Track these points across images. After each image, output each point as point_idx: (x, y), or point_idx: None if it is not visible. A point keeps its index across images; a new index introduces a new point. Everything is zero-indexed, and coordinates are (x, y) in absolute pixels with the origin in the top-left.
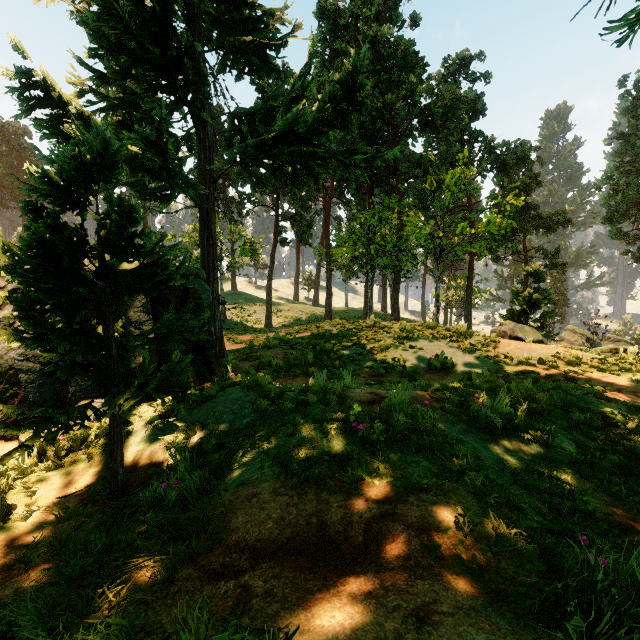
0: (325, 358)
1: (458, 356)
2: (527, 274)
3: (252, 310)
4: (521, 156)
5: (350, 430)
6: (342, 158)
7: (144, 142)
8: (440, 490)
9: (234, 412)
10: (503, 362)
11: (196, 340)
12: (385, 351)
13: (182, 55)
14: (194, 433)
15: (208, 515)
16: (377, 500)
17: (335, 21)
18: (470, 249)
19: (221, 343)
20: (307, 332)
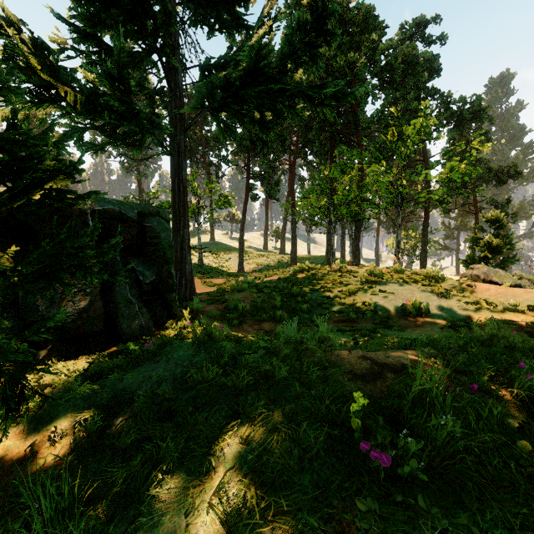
0: (293, 302)
1: (433, 301)
2: (487, 221)
3: (227, 257)
4: (477, 110)
5: (353, 450)
6: (311, 93)
7: (107, 79)
8: None
9: (175, 379)
10: (486, 308)
11: (153, 283)
12: (354, 295)
13: None
14: (119, 409)
15: None
16: None
17: None
18: (432, 196)
19: (191, 286)
20: (274, 276)
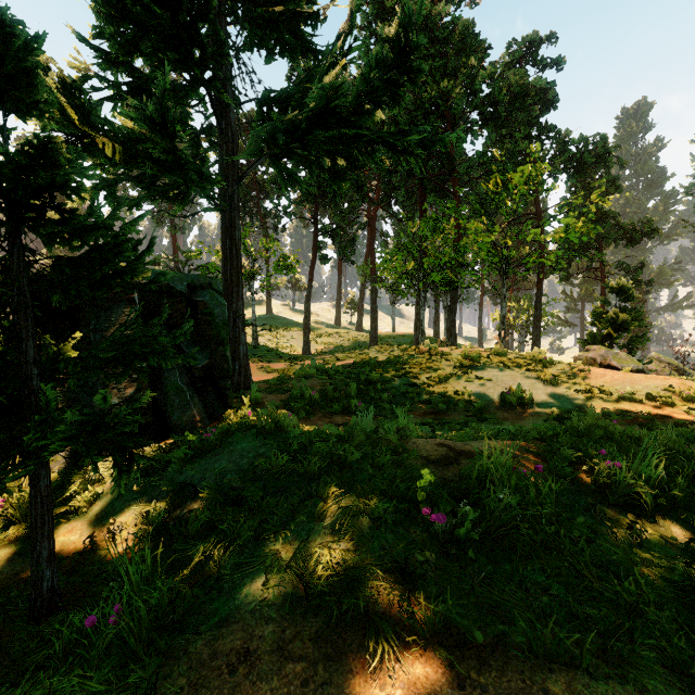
0: (371, 390)
1: (538, 389)
2: (611, 291)
3: (289, 336)
4: (602, 153)
5: (418, 519)
6: (392, 141)
7: (147, 123)
8: (605, 661)
9: (241, 470)
10: (599, 397)
11: (206, 367)
12: (445, 382)
13: (195, 18)
14: (182, 502)
15: (157, 693)
16: (483, 687)
17: (381, 5)
18: (544, 261)
19: (246, 372)
20: (349, 359)
